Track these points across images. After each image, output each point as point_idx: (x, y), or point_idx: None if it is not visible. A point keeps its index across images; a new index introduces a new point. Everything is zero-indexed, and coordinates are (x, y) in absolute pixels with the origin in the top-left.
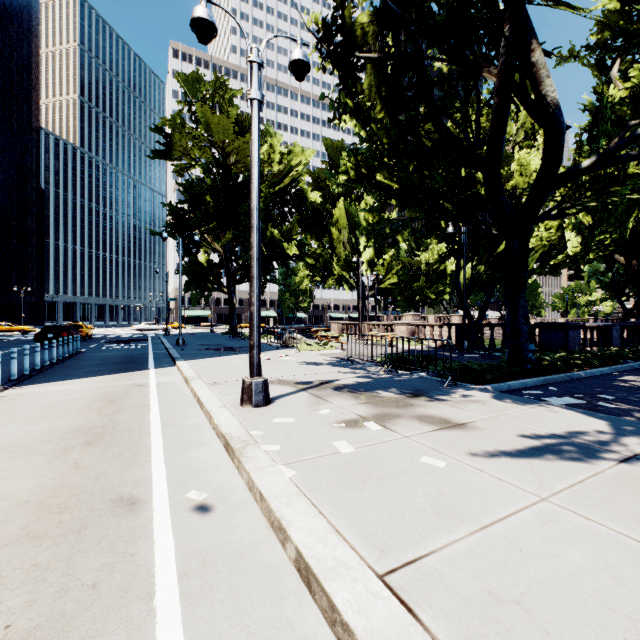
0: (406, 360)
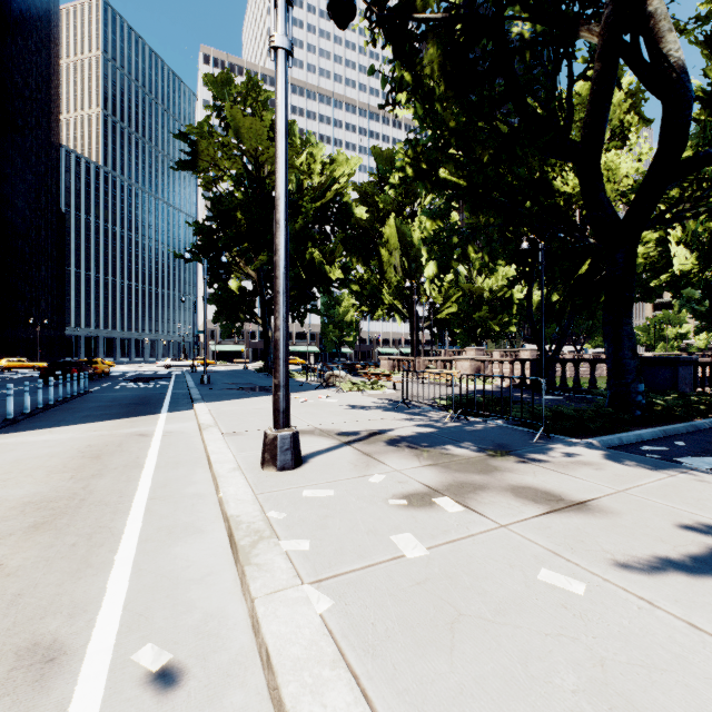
0: (477, 404)
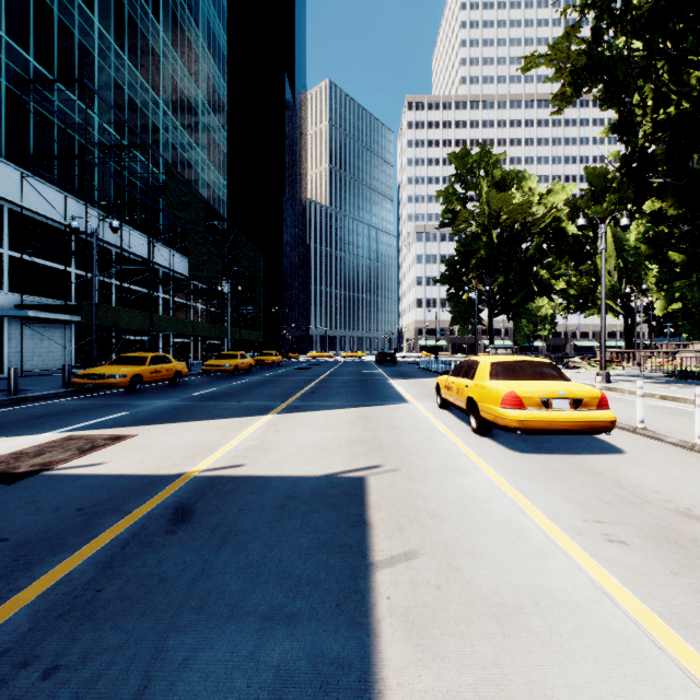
0: (693, 374)
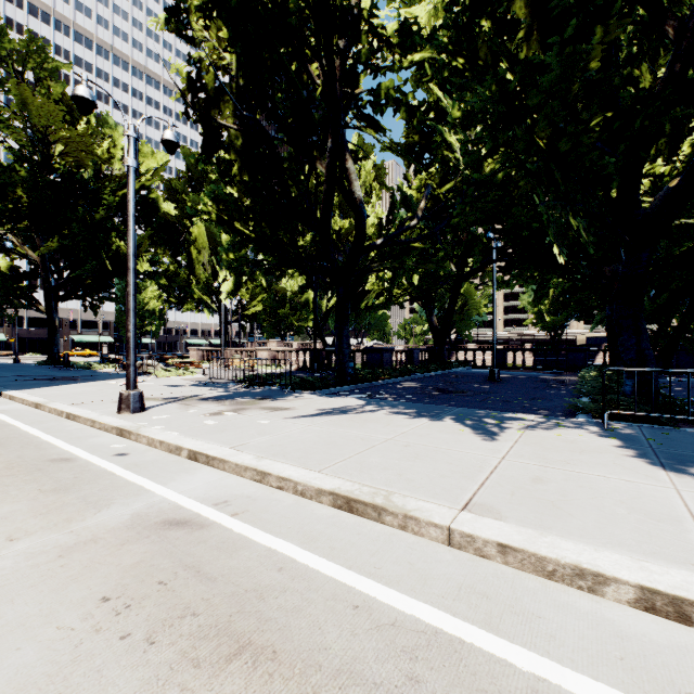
0: (262, 378)
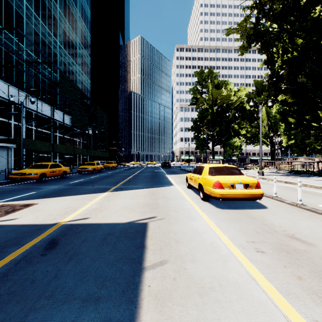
0: (299, 171)
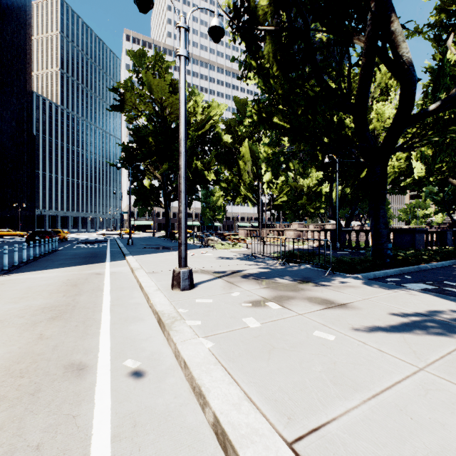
0: (295, 255)
